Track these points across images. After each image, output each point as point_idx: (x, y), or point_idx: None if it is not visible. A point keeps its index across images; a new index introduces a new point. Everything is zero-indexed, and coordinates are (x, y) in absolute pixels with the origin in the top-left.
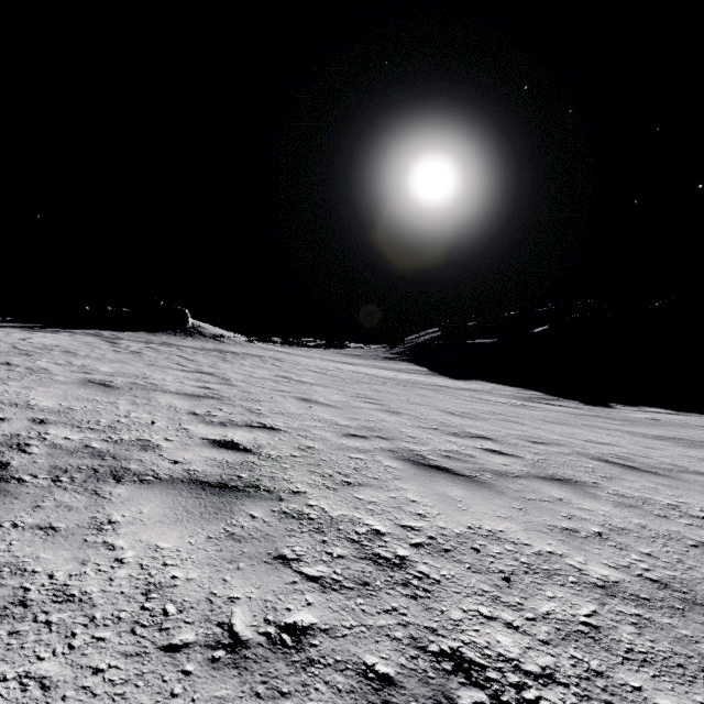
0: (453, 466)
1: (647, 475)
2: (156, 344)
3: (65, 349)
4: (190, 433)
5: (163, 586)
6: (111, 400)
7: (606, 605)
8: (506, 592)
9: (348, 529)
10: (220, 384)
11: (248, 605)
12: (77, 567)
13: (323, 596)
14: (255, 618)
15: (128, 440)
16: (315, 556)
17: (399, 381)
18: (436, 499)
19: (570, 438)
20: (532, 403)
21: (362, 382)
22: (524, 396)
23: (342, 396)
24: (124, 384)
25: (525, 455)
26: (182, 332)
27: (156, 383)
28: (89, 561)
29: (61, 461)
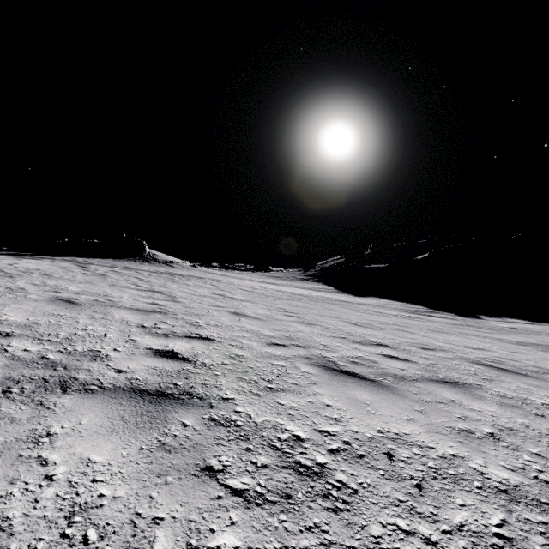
0: (360, 371)
1: (519, 377)
2: (119, 268)
3: (43, 272)
4: (137, 344)
5: (88, 507)
6: (73, 315)
7: (513, 512)
8: (420, 501)
9: (271, 436)
10: (167, 301)
11: (171, 527)
12: (5, 486)
13: (247, 513)
14: (178, 543)
15: (81, 351)
16: (240, 466)
17: (312, 297)
18: (348, 403)
19: (451, 344)
20: (418, 315)
21: (282, 298)
22: (410, 309)
23: (266, 310)
24: (87, 301)
25: (418, 360)
26: (140, 259)
27: (114, 300)
28: (19, 479)
29: (15, 372)
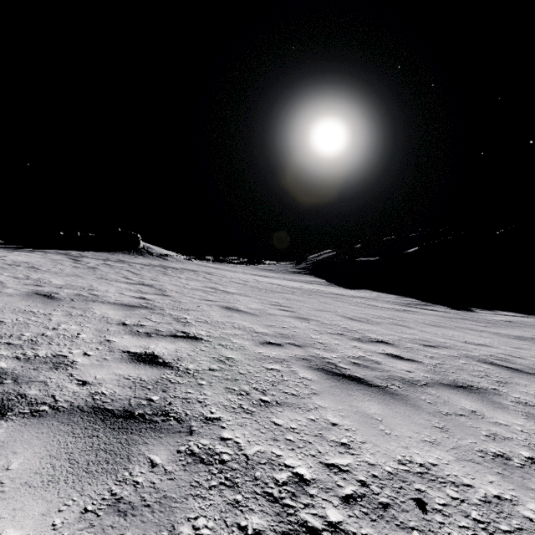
0: (364, 375)
1: (533, 378)
2: (112, 261)
3: (31, 265)
4: (112, 346)
5: None
6: (47, 312)
7: None
8: None
9: (266, 477)
10: (156, 294)
11: None
12: None
13: None
14: None
15: (42, 356)
16: None
17: (305, 290)
18: (356, 420)
19: (452, 340)
20: (411, 308)
21: (275, 291)
22: (403, 302)
23: (259, 304)
24: (68, 295)
25: (423, 360)
26: (134, 252)
27: (98, 294)
28: None
29: None
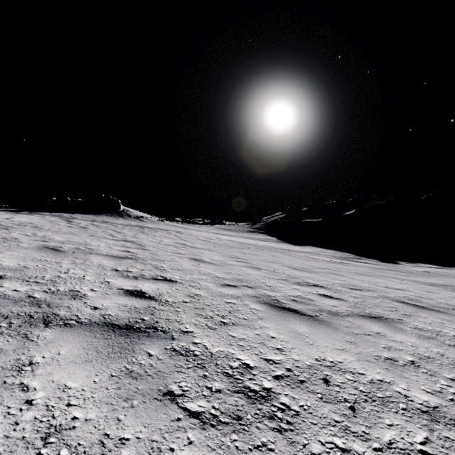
0: (299, 308)
1: (433, 313)
2: (98, 222)
3: (34, 225)
4: (111, 285)
5: (62, 429)
6: (57, 261)
7: (434, 431)
8: (353, 421)
9: (224, 364)
10: (137, 249)
11: (136, 447)
12: None
13: (203, 433)
14: None
15: (62, 291)
16: (197, 391)
17: (258, 246)
18: (289, 336)
19: (375, 285)
20: (346, 261)
21: (234, 247)
22: (340, 256)
23: (221, 257)
24: (70, 249)
25: (348, 299)
26: (116, 214)
27: (93, 248)
28: (2, 404)
29: (5, 309)
